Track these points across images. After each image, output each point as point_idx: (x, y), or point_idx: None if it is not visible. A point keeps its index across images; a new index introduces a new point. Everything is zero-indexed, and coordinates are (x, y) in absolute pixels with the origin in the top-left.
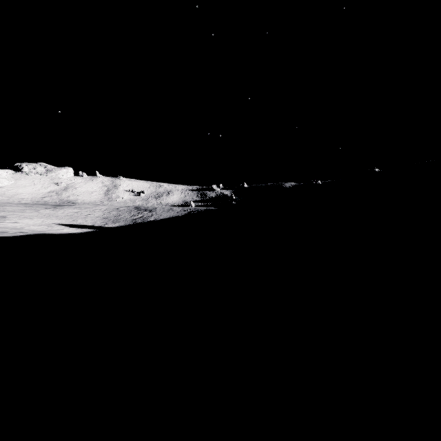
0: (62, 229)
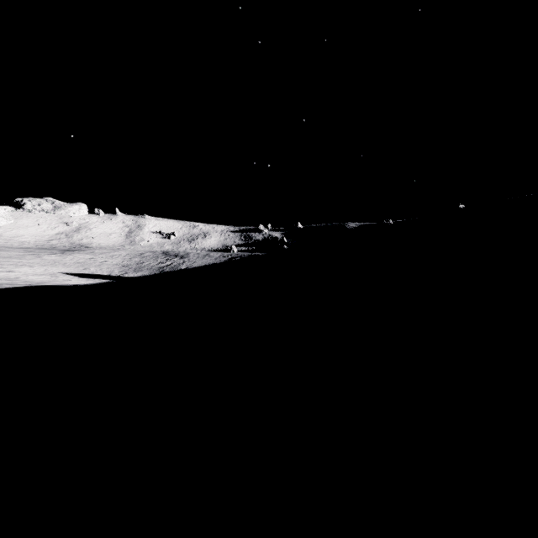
0: (69, 280)
